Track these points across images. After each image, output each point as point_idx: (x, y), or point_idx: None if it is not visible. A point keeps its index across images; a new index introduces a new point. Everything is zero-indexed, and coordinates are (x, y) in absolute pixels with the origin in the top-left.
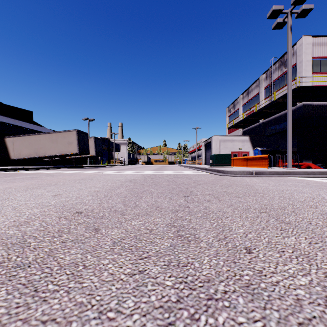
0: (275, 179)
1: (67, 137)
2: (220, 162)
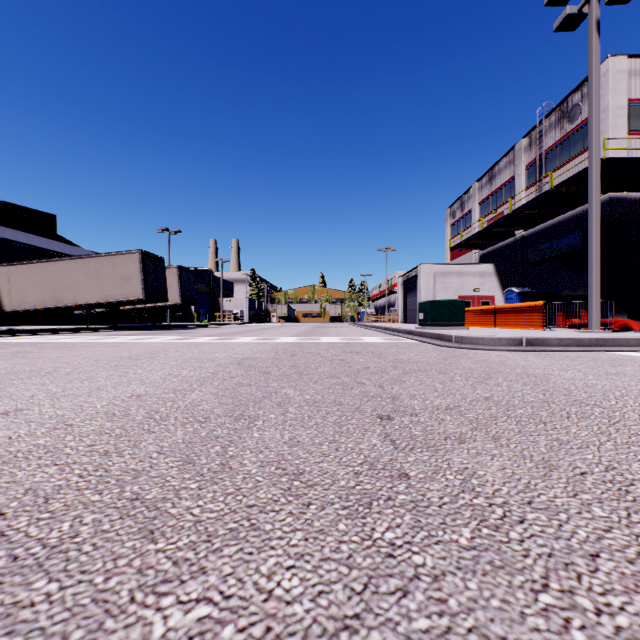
0: (581, 357)
1: (121, 265)
2: (441, 317)
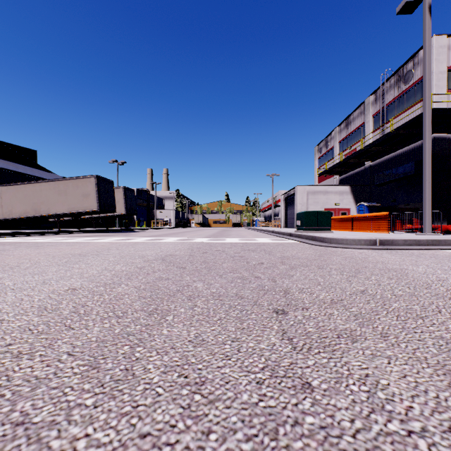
0: (423, 254)
1: (82, 186)
2: (313, 223)
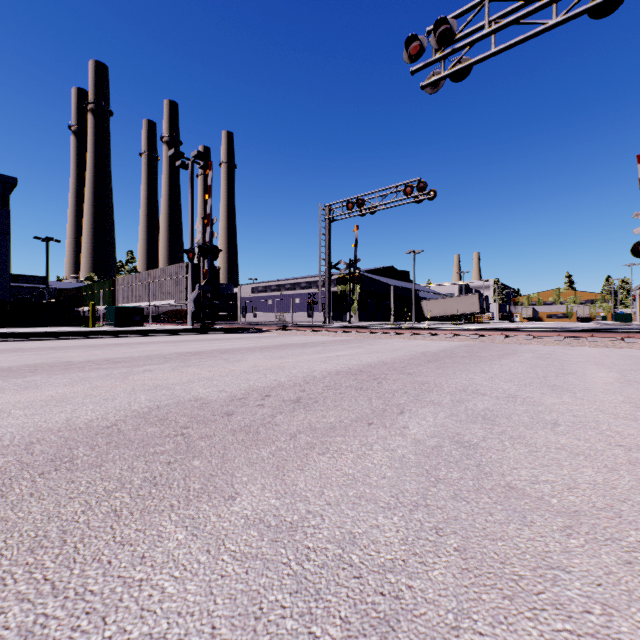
0: None
1: (470, 299)
2: (619, 319)
